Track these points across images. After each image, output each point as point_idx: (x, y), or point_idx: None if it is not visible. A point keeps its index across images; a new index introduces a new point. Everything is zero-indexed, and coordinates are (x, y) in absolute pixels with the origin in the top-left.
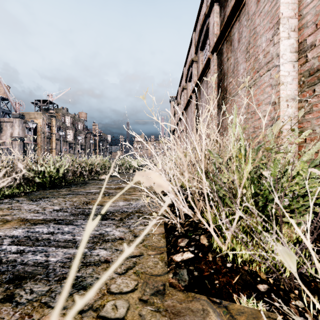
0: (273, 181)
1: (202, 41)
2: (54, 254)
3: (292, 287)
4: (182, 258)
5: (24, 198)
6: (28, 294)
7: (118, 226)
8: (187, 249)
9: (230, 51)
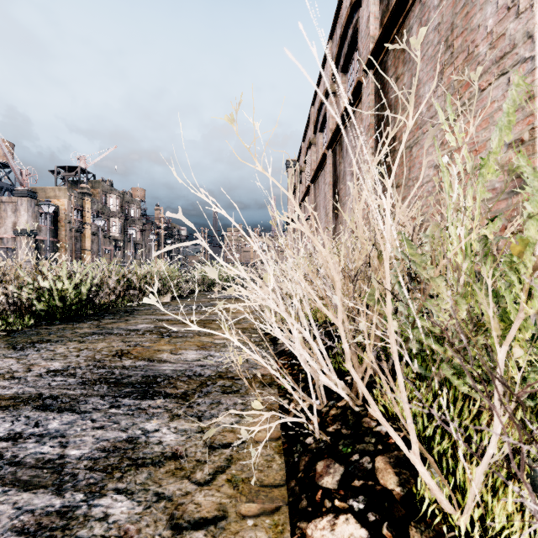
0: None
1: (346, 56)
2: None
3: None
4: None
5: (0, 343)
6: None
7: (175, 416)
8: (345, 503)
9: (401, 62)
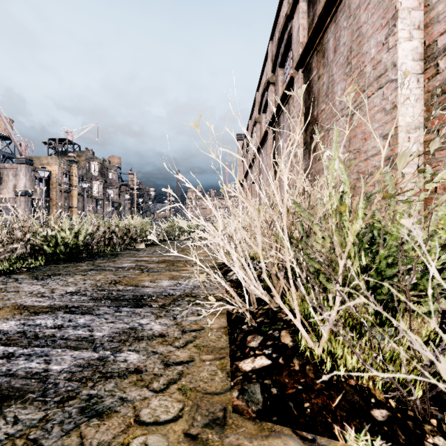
0: (395, 248)
1: (282, 54)
2: (59, 359)
3: (427, 414)
4: (253, 366)
5: (25, 276)
6: (10, 425)
7: (158, 317)
8: (261, 351)
9: (322, 65)
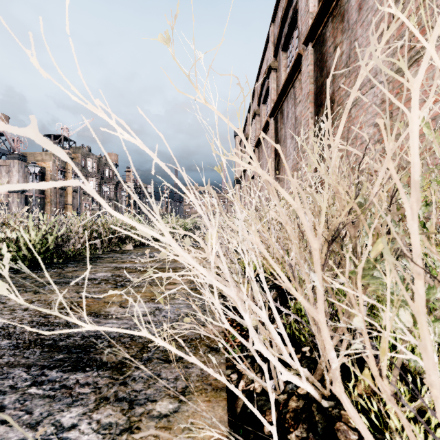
0: None
1: (286, 35)
2: None
3: None
4: None
5: None
6: None
7: (102, 401)
8: None
9: (340, 32)
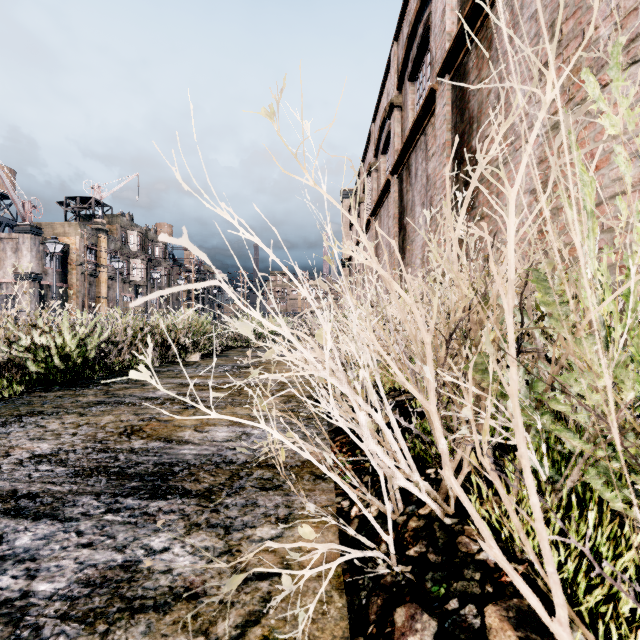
0: None
1: (414, 60)
2: None
3: None
4: None
5: None
6: None
7: (193, 527)
8: None
9: (487, 63)
